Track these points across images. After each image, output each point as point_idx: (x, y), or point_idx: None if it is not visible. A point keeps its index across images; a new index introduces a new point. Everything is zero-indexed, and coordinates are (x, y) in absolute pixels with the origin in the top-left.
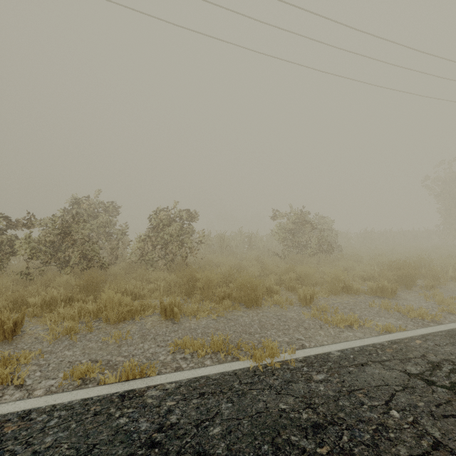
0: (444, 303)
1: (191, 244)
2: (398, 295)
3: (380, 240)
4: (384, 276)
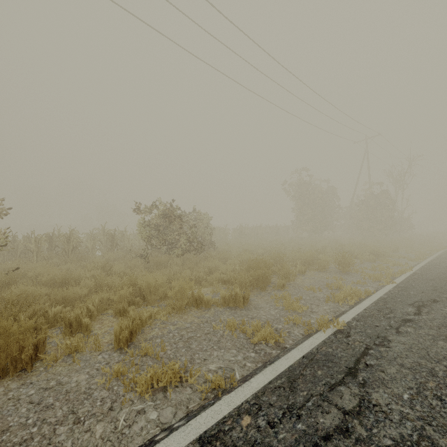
0: (291, 307)
1: None
2: (251, 301)
3: (252, 235)
4: (241, 278)
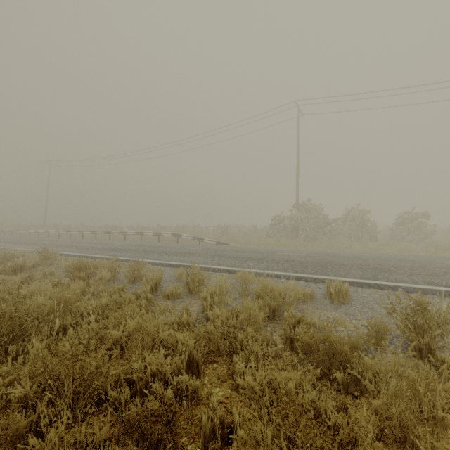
0: None
1: (426, 231)
2: None
3: None
4: None
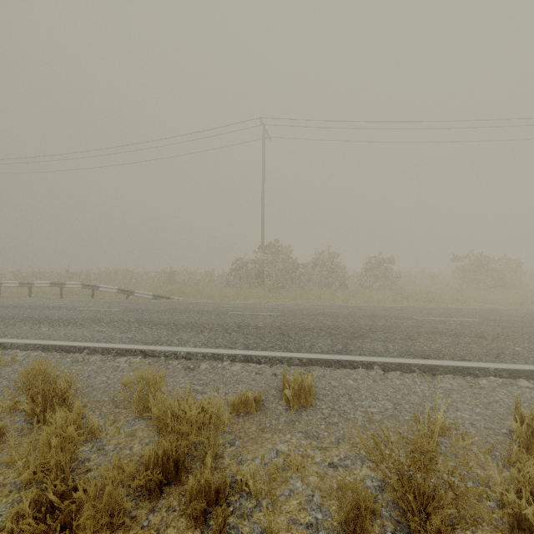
0: None
1: (392, 278)
2: (527, 306)
3: None
4: (525, 298)
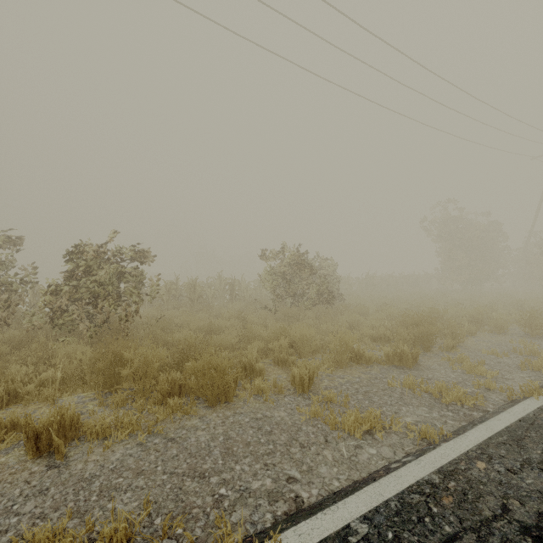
0: (475, 371)
1: (135, 297)
2: (418, 362)
3: (383, 286)
4: (399, 335)
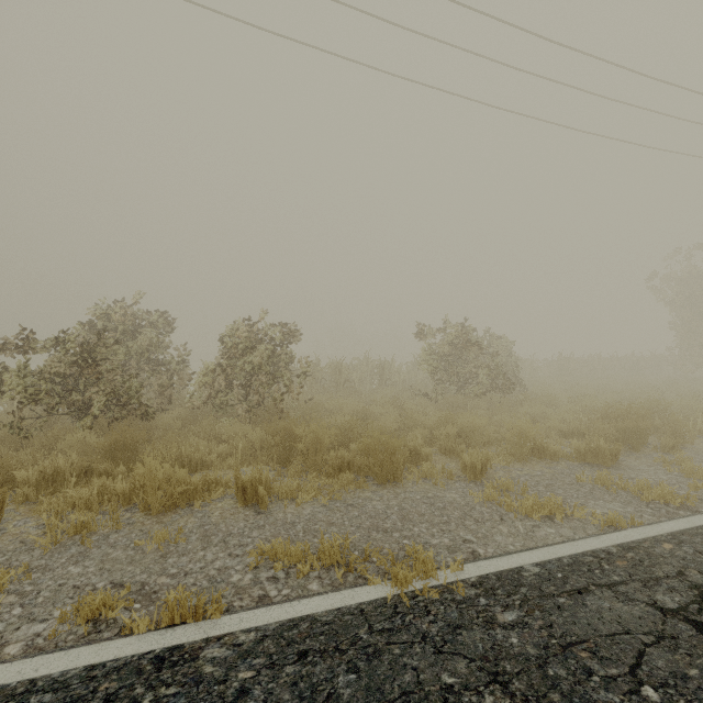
0: (697, 474)
1: (288, 378)
2: (621, 461)
3: (583, 371)
4: (597, 430)
